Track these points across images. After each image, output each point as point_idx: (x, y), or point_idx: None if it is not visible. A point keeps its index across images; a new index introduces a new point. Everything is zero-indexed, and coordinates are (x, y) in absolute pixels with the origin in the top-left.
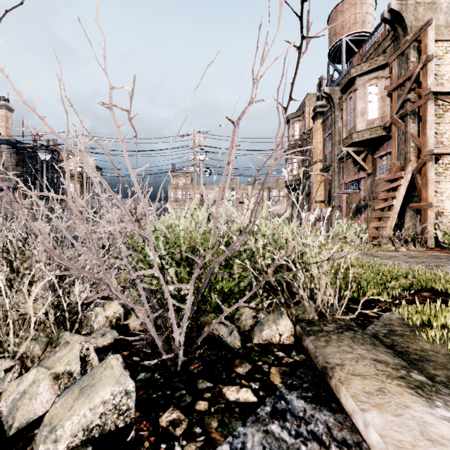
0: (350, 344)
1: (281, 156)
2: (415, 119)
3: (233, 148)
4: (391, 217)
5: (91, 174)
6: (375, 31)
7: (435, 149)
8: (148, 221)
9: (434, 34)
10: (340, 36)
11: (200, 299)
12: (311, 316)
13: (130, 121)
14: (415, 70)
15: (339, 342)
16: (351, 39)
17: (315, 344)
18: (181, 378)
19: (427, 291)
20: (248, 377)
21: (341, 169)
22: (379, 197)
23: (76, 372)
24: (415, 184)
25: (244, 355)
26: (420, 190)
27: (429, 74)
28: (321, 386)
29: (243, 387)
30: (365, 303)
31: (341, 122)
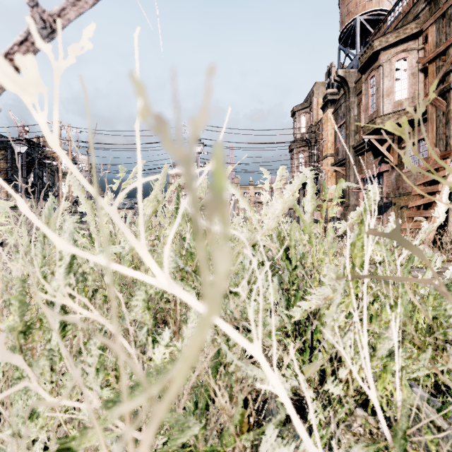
0: None
1: None
2: None
3: None
4: (434, 217)
5: None
6: (400, 1)
7: None
8: None
9: None
10: (354, 15)
11: None
12: None
13: None
14: None
15: None
16: (366, 18)
17: None
18: None
19: None
20: None
21: (357, 162)
22: (413, 192)
23: None
24: None
25: None
26: None
27: None
28: None
29: None
30: None
31: (357, 109)
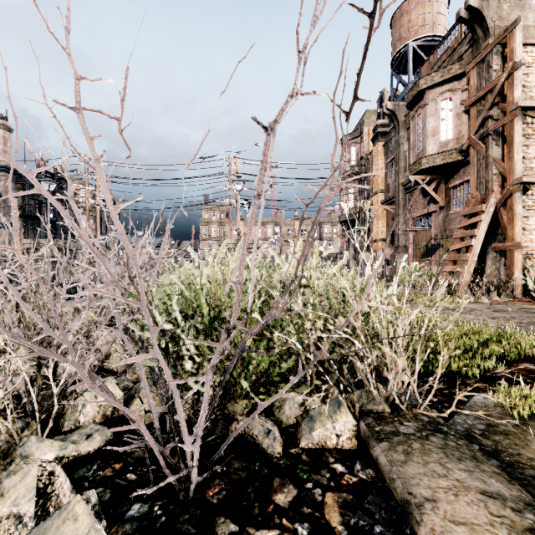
0: (442, 459)
1: (339, 185)
2: (498, 140)
3: (266, 170)
4: (470, 260)
5: (75, 210)
6: (449, 35)
7: (524, 177)
8: (140, 282)
9: (522, 36)
10: (406, 41)
11: (228, 379)
12: (380, 408)
13: (121, 133)
14: (499, 80)
15: (425, 455)
16: (419, 44)
17: (389, 458)
18: (192, 515)
19: (527, 361)
20: (292, 512)
21: (407, 201)
22: (454, 235)
23: (27, 515)
24: (499, 220)
25: (286, 469)
26: (504, 228)
27: (516, 85)
28: (402, 530)
29: (284, 533)
30: (448, 379)
31: (407, 145)
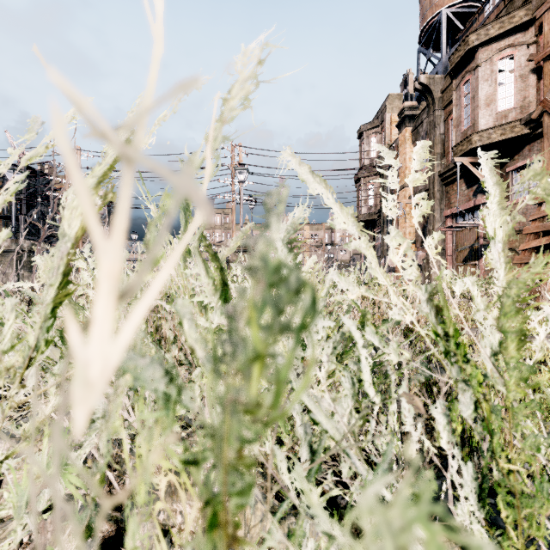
0: None
1: None
2: None
3: None
4: None
5: None
6: None
7: None
8: None
9: None
10: (438, 8)
11: None
12: None
13: None
14: None
15: None
16: (454, 11)
17: None
18: None
19: None
20: None
21: (444, 193)
22: (525, 230)
23: None
24: None
25: None
26: None
27: None
28: None
29: None
30: None
31: (444, 126)
